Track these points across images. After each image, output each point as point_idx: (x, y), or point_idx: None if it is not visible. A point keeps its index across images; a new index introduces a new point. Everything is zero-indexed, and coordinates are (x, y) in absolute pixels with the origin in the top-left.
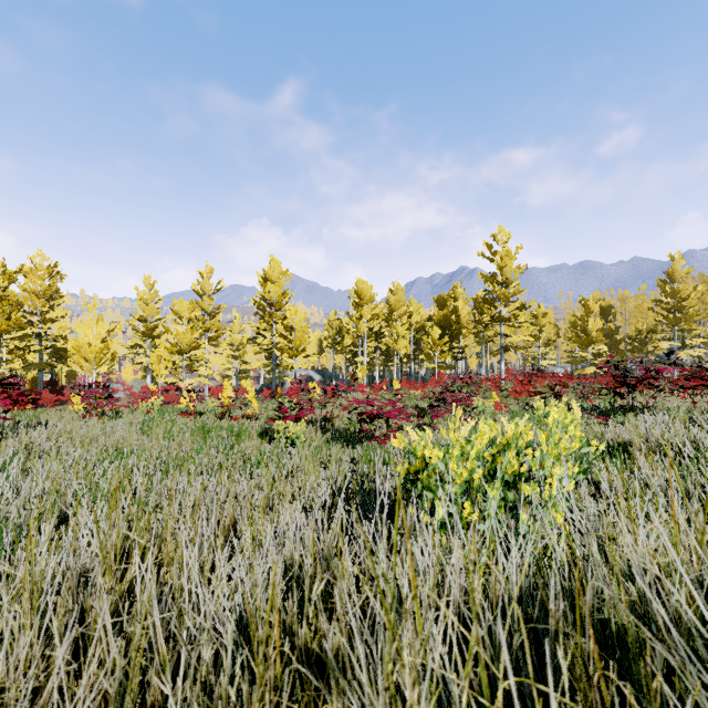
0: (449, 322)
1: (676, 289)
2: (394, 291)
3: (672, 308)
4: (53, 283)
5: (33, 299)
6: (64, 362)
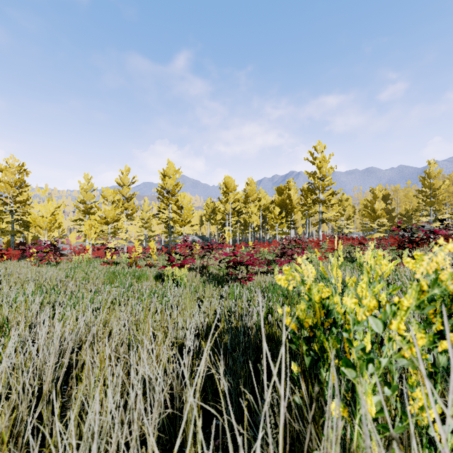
0: (285, 204)
1: (431, 183)
2: (249, 184)
3: (429, 195)
4: (21, 177)
5: (7, 187)
6: (29, 230)
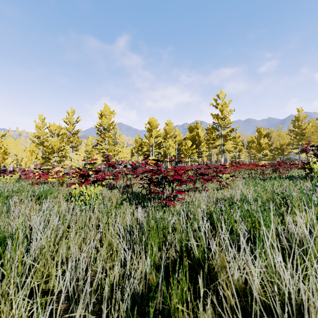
0: (195, 139)
1: (300, 124)
2: (168, 124)
3: (298, 133)
4: None
5: None
6: None
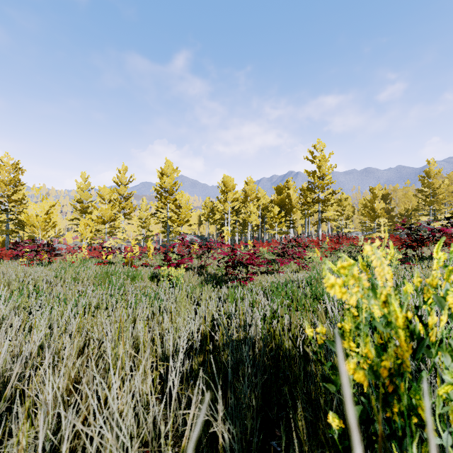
0: (284, 203)
1: (431, 182)
2: (248, 183)
3: (428, 194)
4: (16, 175)
5: (2, 186)
6: (24, 229)
